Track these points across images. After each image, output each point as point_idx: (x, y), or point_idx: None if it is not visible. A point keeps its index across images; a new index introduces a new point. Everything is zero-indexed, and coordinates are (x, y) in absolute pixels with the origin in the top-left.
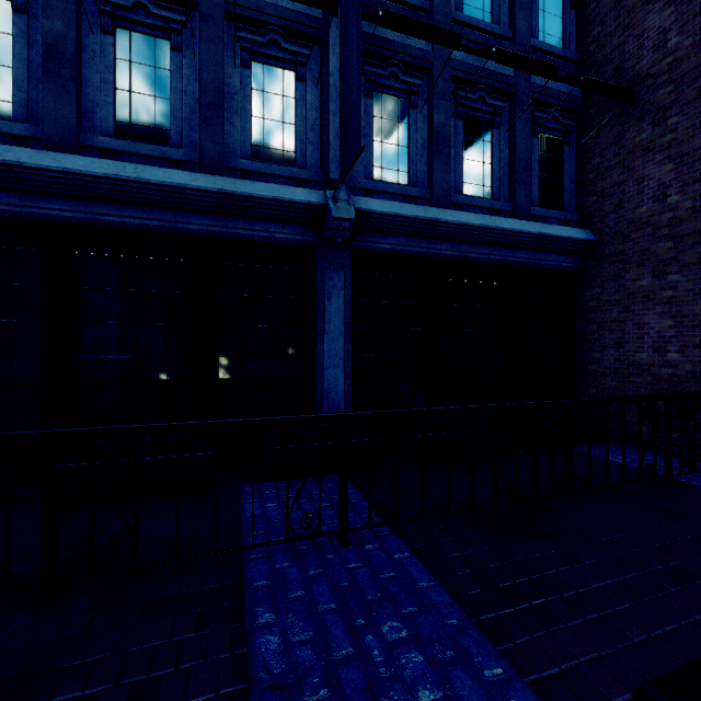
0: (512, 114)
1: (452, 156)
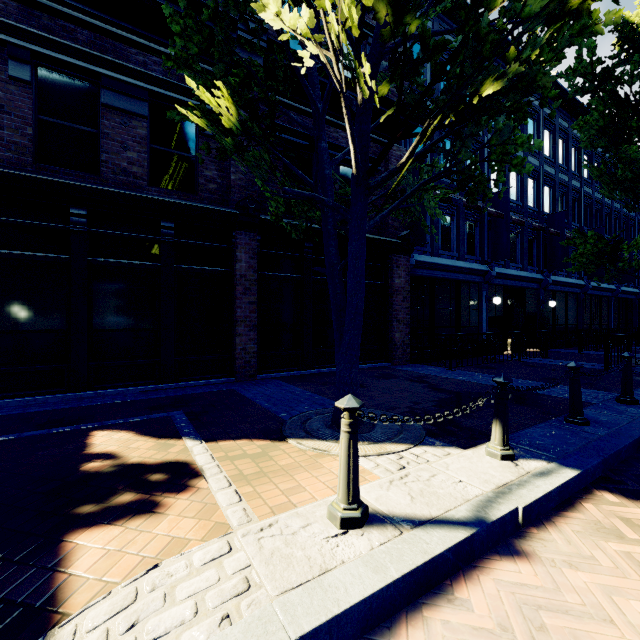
0: None
1: None
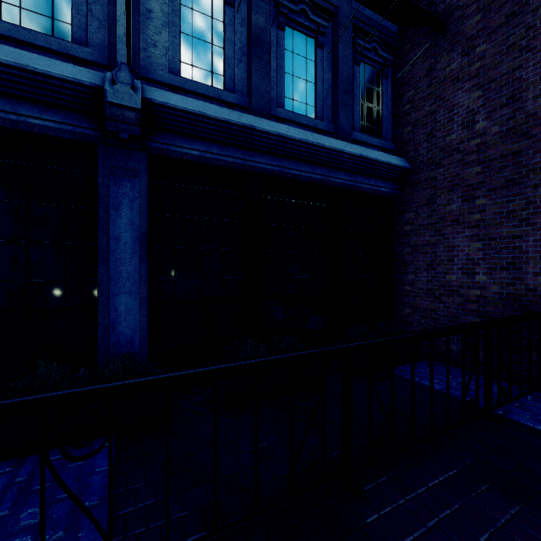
0: (334, 36)
1: (274, 67)
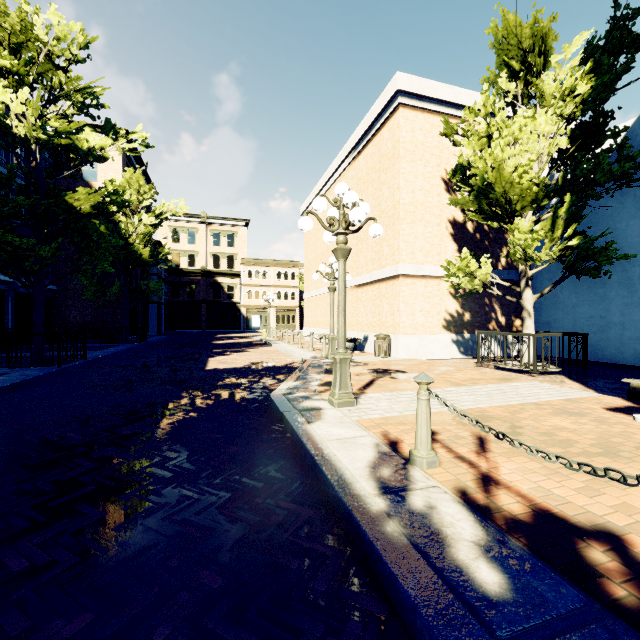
0: None
1: None
